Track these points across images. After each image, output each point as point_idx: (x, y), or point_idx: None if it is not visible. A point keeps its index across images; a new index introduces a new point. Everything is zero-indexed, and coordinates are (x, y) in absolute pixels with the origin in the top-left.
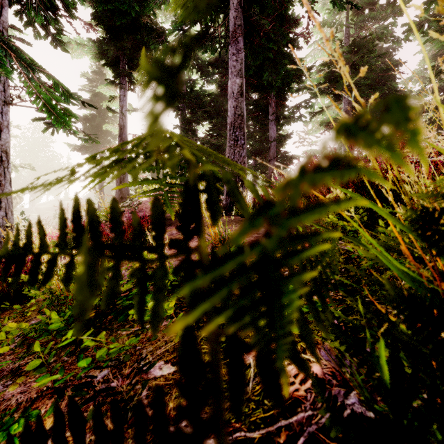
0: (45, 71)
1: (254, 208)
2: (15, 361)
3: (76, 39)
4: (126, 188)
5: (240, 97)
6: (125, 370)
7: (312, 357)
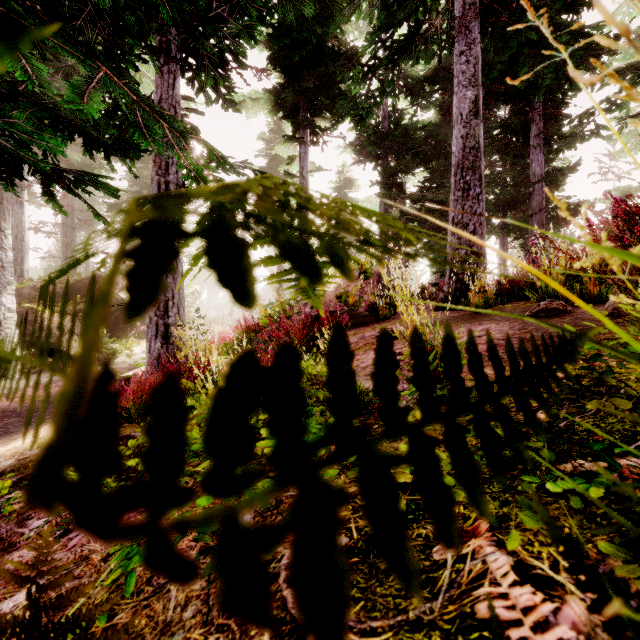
0: (198, 139)
1: (498, 297)
2: None
3: (251, 95)
4: None
5: (473, 119)
6: (269, 520)
7: (570, 583)
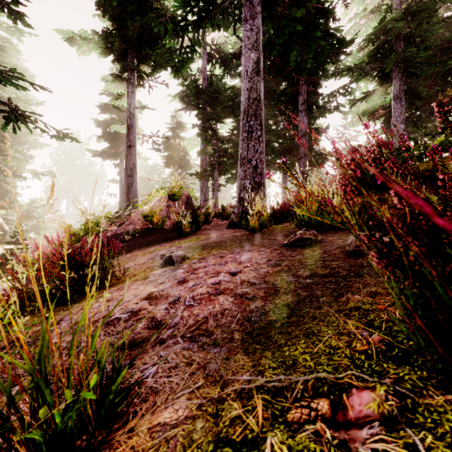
0: None
1: (271, 219)
2: None
3: (81, 34)
4: (134, 194)
5: (255, 76)
6: None
7: None
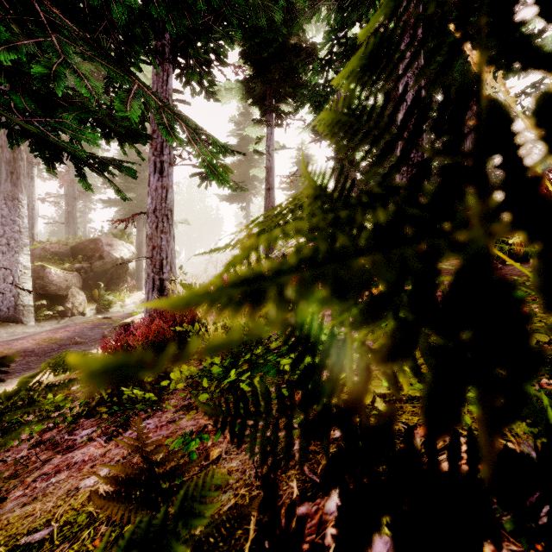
0: (206, 134)
1: None
2: (185, 400)
3: (225, 85)
4: None
5: None
6: None
7: None
